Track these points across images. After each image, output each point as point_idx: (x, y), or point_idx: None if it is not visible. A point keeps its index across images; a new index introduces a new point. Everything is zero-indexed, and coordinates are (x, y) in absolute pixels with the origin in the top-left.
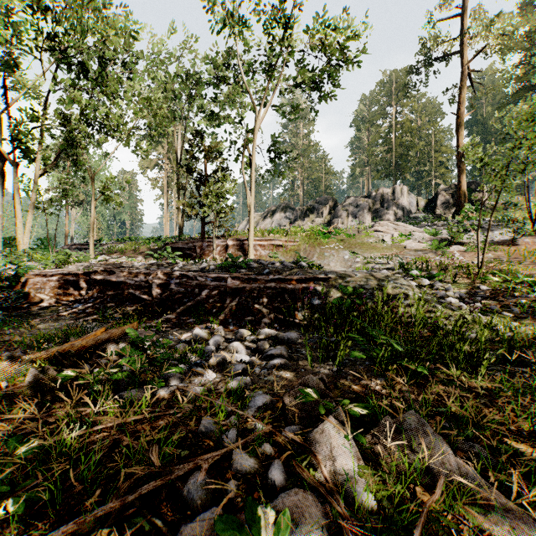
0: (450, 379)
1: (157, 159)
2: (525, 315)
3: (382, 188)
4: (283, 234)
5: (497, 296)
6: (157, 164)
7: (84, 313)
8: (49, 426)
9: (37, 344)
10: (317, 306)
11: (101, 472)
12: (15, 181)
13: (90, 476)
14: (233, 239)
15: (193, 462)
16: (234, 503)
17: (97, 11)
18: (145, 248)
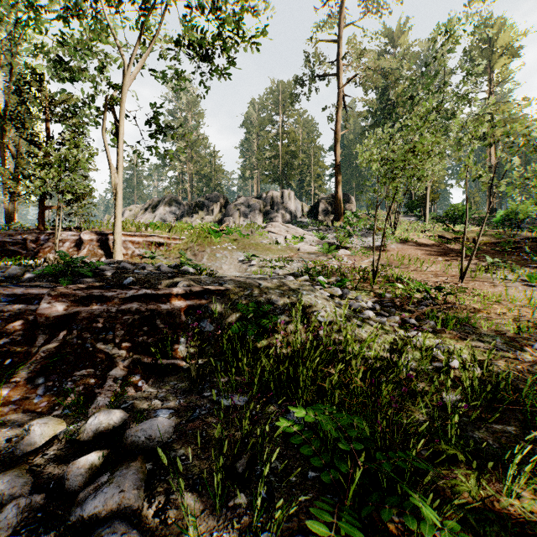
0: (471, 507)
1: None
2: (440, 328)
3: (272, 191)
4: (165, 230)
5: (404, 305)
6: None
7: None
8: None
9: None
10: (209, 332)
11: None
12: None
13: None
14: (91, 231)
15: None
16: None
17: None
18: None
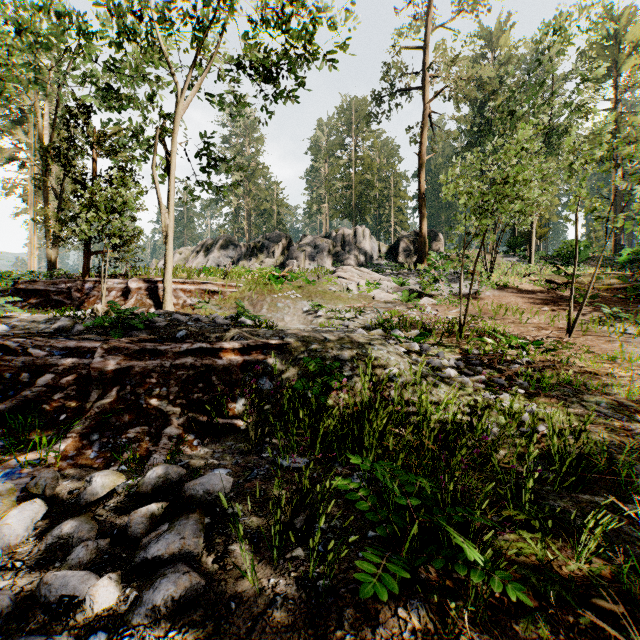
0: (536, 569)
1: (16, 149)
2: (535, 389)
3: (343, 229)
4: (220, 276)
5: (494, 363)
6: (14, 157)
7: None
8: None
9: None
10: (268, 391)
11: None
12: None
13: None
14: (138, 279)
15: None
16: None
17: None
18: None
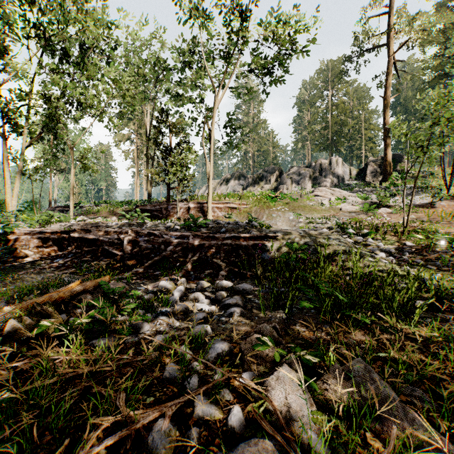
0: (386, 326)
1: (129, 134)
2: (446, 268)
3: (320, 160)
4: (237, 198)
5: (421, 252)
6: (128, 138)
7: (63, 267)
8: (25, 374)
9: (19, 295)
10: (267, 260)
11: (71, 420)
12: (4, 151)
13: (59, 424)
14: (194, 202)
15: (157, 410)
16: (197, 451)
17: (77, 5)
18: (118, 210)
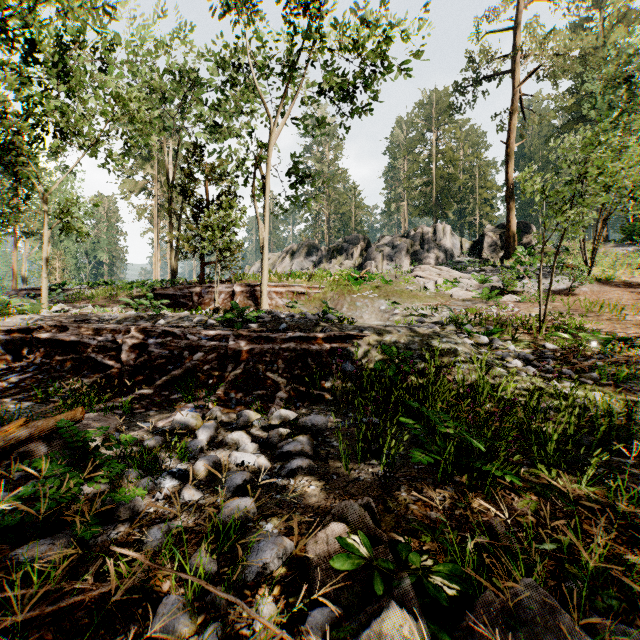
0: (543, 485)
1: (145, 181)
2: (606, 381)
3: (422, 227)
4: (305, 279)
5: (569, 357)
6: (144, 188)
7: (17, 388)
8: None
9: None
10: (351, 372)
11: None
12: None
13: None
14: (241, 284)
15: None
16: None
17: None
18: (125, 295)
